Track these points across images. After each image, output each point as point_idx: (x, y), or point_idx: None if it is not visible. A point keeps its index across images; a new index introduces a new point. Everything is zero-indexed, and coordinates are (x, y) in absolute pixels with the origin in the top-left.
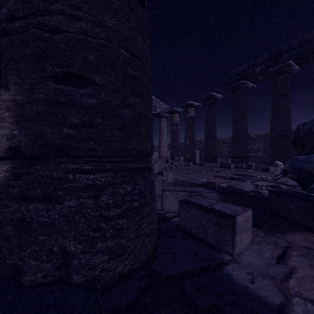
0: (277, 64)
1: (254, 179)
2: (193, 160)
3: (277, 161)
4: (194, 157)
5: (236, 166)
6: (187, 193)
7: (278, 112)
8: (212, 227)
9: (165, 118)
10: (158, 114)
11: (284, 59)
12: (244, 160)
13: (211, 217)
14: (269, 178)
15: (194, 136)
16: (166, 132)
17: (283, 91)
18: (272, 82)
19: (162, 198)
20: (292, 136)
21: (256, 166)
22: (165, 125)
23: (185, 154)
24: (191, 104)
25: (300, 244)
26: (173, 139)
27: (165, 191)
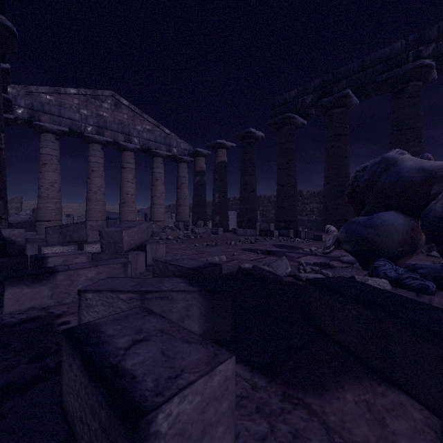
0: (332, 93)
1: (299, 252)
2: (225, 225)
3: (330, 225)
4: (225, 221)
5: (280, 233)
6: (136, 294)
7: (334, 159)
8: (99, 438)
9: (185, 164)
10: (175, 157)
11: (341, 87)
12: (291, 225)
13: (97, 401)
14: (319, 250)
15: (225, 190)
16: (186, 184)
17: (340, 132)
18: (327, 118)
19: (80, 310)
20: (349, 187)
21: (306, 233)
22: (186, 174)
23: (213, 217)
24: (222, 143)
25: (356, 433)
26: (196, 194)
27: (87, 291)
